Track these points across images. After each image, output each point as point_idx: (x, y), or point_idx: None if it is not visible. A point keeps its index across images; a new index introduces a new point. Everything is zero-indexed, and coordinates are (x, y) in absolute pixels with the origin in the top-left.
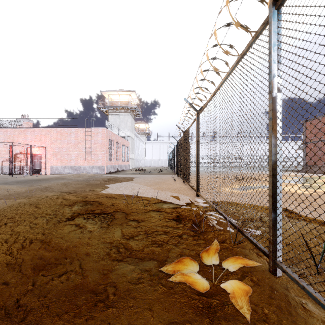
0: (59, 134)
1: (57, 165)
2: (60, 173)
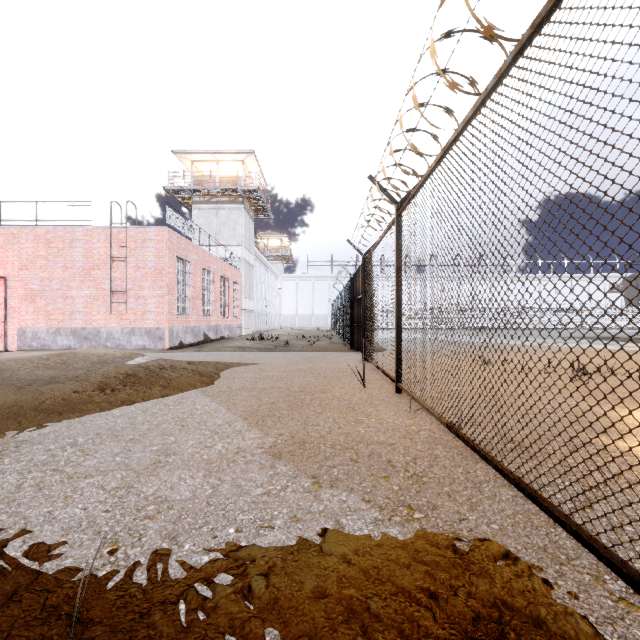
0: (42, 243)
1: (37, 326)
2: (43, 348)
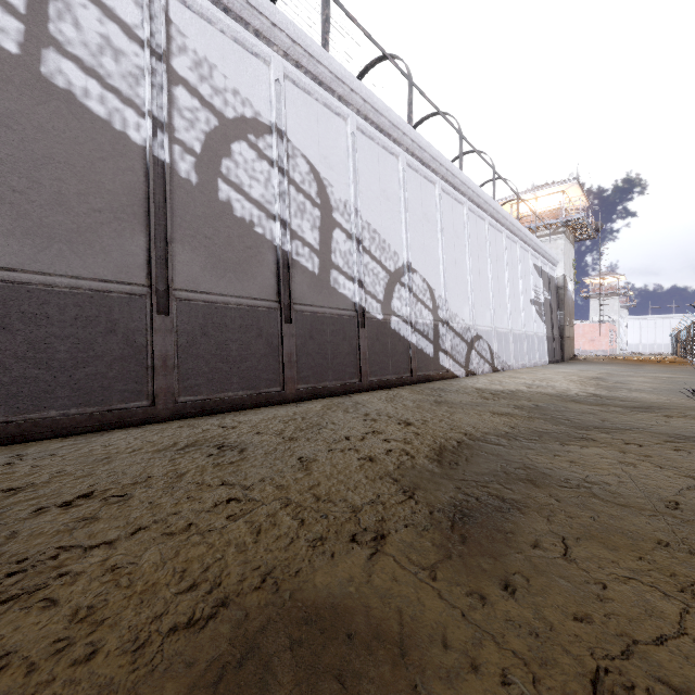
0: None
1: None
2: None
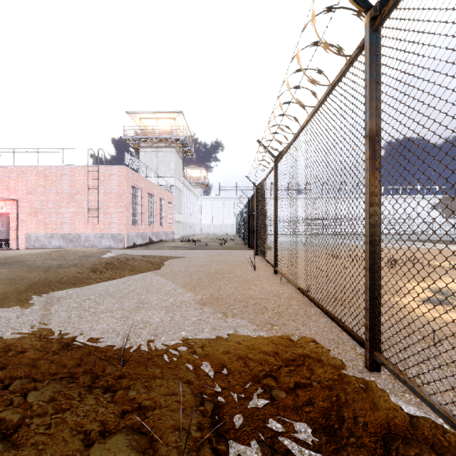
0: (42, 177)
1: (38, 232)
2: (42, 247)
